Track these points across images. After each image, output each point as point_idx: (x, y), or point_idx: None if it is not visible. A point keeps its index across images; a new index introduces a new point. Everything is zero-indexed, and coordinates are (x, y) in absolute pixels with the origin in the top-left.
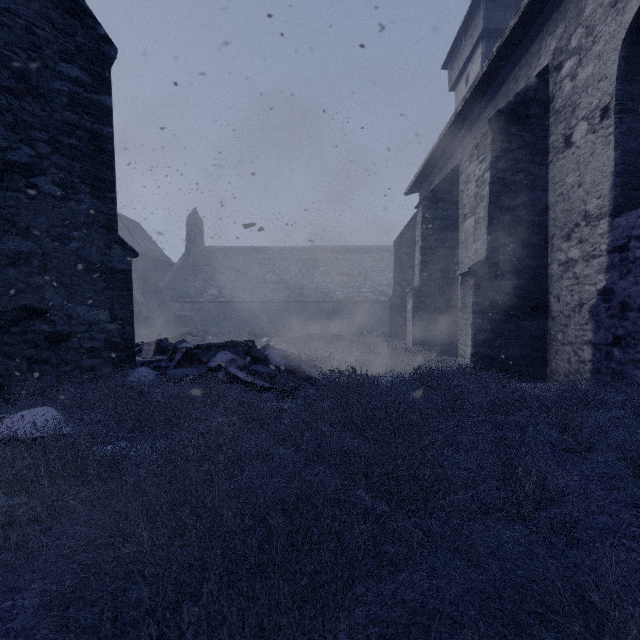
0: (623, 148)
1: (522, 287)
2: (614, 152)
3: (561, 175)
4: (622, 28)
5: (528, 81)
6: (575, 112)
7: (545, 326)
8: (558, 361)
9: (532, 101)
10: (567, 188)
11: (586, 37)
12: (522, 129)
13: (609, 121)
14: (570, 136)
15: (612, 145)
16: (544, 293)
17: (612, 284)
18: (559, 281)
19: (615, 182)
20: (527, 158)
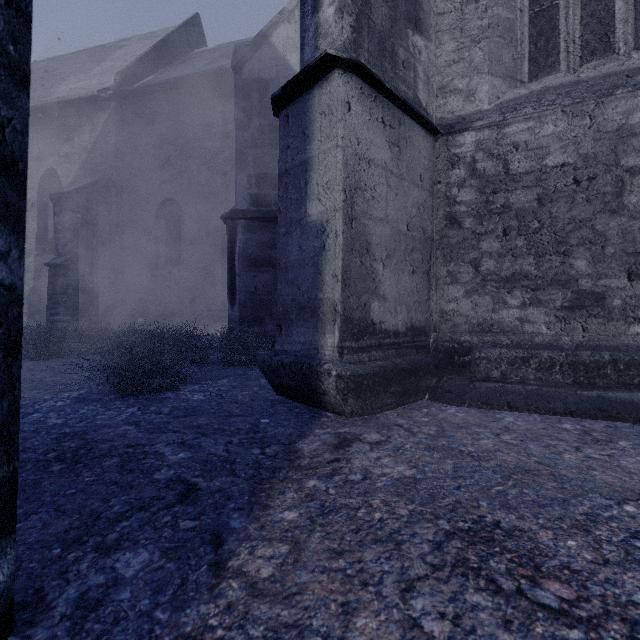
0: (41, 226)
1: None
2: (37, 226)
3: None
4: (40, 173)
5: None
6: None
7: None
8: None
9: None
10: None
11: None
12: None
13: (35, 211)
14: None
15: (36, 223)
16: None
17: (36, 286)
18: None
19: (38, 240)
20: None
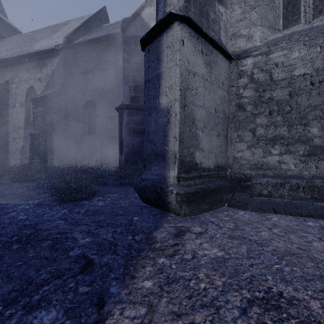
0: (27, 114)
1: (0, 143)
2: (25, 115)
3: (13, 114)
4: (26, 88)
5: (2, 82)
6: (16, 99)
7: (8, 155)
8: (12, 165)
9: (3, 88)
10: (14, 118)
11: (19, 82)
12: (0, 95)
13: (24, 107)
14: (15, 104)
15: (24, 113)
16: (7, 145)
17: (24, 145)
18: (12, 142)
19: (25, 122)
20: (2, 105)
